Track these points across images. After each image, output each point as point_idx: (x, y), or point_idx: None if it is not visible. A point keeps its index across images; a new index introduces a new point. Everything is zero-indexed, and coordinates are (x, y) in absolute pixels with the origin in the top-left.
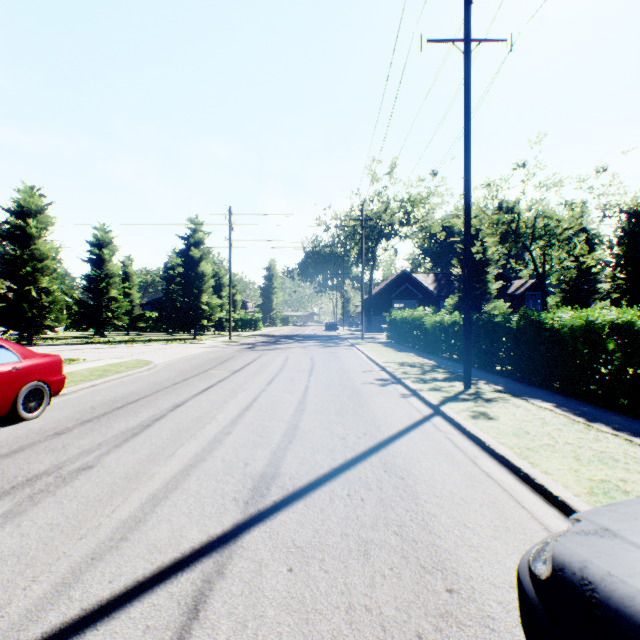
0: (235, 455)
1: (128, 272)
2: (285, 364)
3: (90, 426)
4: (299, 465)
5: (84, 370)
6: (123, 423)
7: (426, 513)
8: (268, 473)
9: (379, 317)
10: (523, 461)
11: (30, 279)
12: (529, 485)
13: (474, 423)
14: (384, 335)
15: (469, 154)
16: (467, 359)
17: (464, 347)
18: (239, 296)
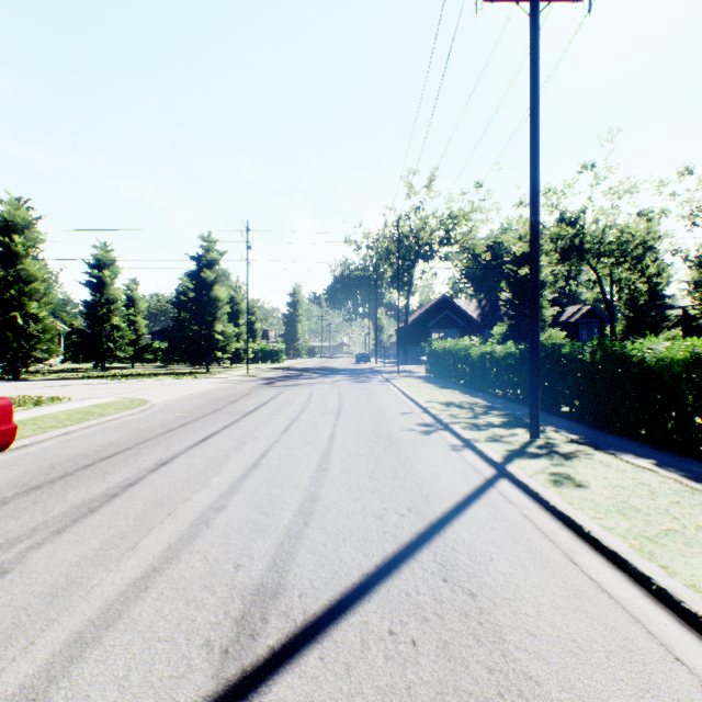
0: (224, 549)
1: (133, 297)
2: (308, 404)
3: (35, 496)
4: (316, 568)
5: (62, 412)
6: (82, 491)
7: (523, 677)
8: (268, 585)
9: (416, 348)
10: (651, 564)
11: (16, 304)
12: (671, 609)
13: (558, 493)
14: (422, 368)
15: (537, 142)
16: (534, 401)
17: (530, 386)
18: (259, 324)
